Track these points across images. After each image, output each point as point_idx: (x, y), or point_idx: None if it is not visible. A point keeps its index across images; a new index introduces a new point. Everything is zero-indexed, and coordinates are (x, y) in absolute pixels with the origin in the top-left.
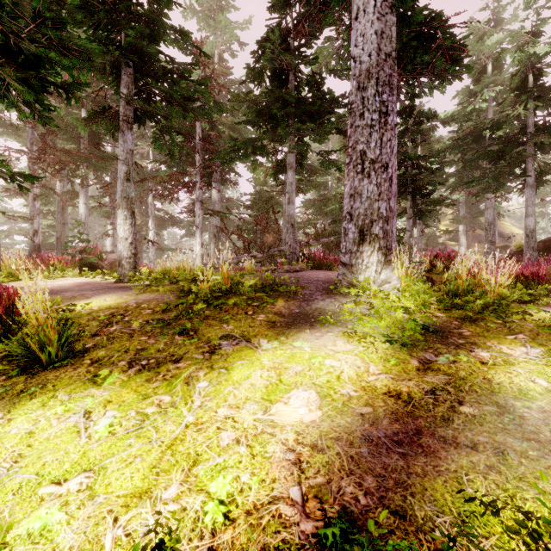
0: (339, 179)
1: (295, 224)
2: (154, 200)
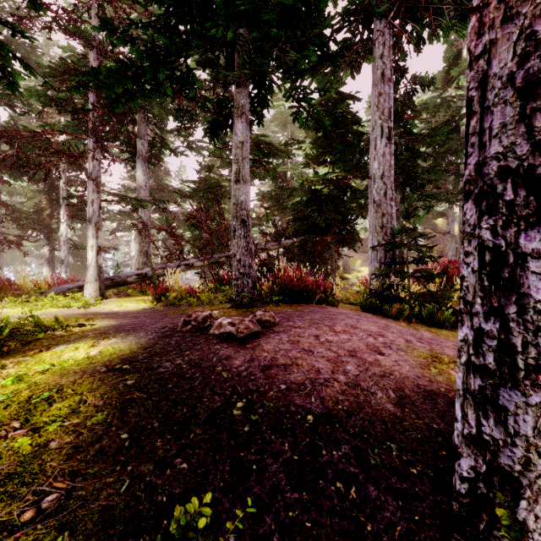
0: (305, 164)
1: (249, 220)
2: (67, 184)
